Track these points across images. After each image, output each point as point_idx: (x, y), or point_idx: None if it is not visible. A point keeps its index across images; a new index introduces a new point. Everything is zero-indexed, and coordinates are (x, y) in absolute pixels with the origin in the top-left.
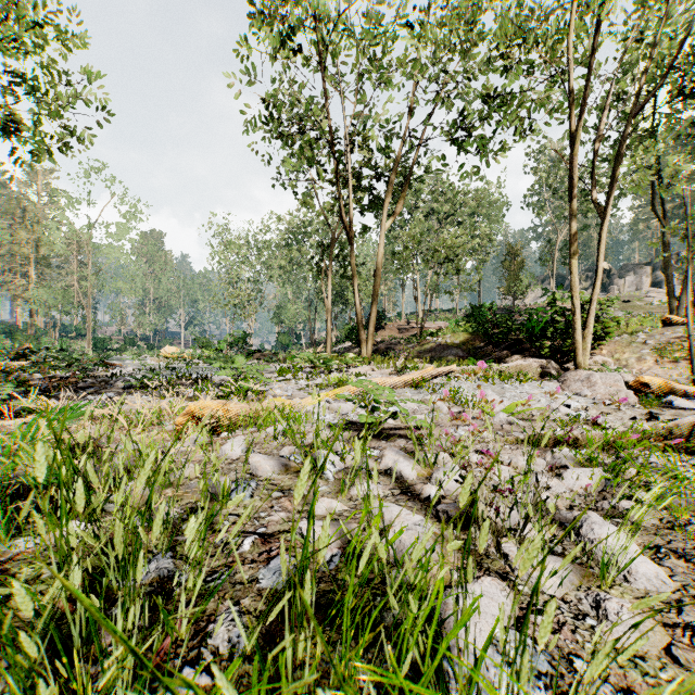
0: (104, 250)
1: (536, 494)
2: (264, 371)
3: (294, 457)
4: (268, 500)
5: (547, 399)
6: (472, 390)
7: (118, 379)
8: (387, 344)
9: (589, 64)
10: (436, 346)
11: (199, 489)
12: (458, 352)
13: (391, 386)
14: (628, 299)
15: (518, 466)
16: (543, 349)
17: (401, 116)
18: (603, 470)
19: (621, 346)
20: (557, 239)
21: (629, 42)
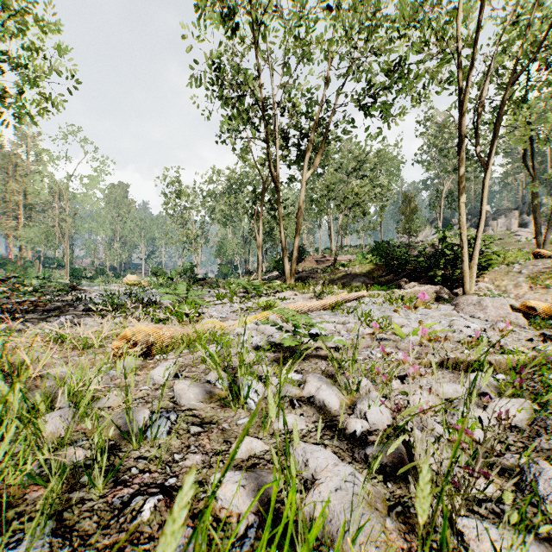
0: (79, 197)
1: (484, 445)
2: (205, 296)
3: (219, 383)
4: (186, 436)
5: (446, 320)
6: (380, 312)
7: (82, 303)
8: (307, 273)
9: (476, 39)
10: (347, 275)
11: (114, 424)
12: (365, 280)
13: (311, 308)
14: (500, 237)
15: (439, 393)
16: (436, 277)
17: (318, 87)
18: (530, 401)
19: (500, 275)
20: (444, 189)
21: (506, 25)
